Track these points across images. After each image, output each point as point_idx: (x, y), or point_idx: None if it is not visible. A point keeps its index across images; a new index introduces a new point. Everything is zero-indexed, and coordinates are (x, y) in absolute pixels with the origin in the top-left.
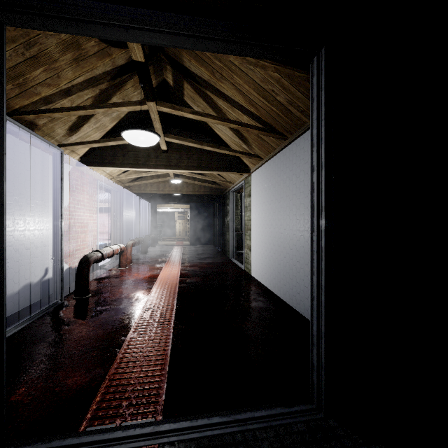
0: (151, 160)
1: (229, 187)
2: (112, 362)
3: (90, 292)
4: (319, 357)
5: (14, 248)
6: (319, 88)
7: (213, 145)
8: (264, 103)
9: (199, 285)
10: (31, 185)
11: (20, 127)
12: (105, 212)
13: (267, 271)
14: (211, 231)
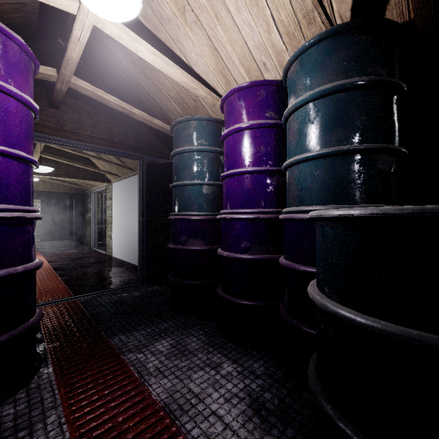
0: None
1: (91, 189)
2: None
3: None
4: (140, 266)
5: None
6: (140, 172)
7: (83, 164)
8: None
9: (71, 264)
10: None
11: None
12: None
13: (124, 249)
14: (68, 226)
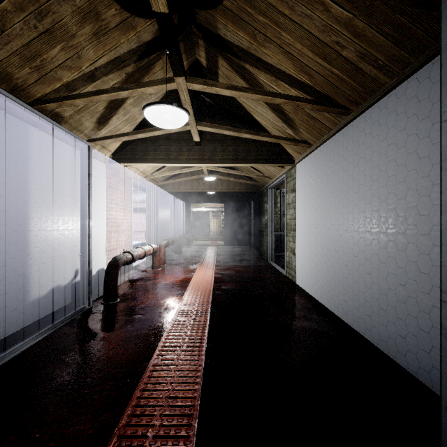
0: (183, 154)
1: (267, 183)
2: (126, 404)
3: (120, 296)
4: None
5: (41, 249)
6: None
7: (251, 132)
8: (321, 65)
9: (236, 294)
10: (60, 182)
11: (40, 116)
12: (143, 212)
13: (318, 280)
14: (246, 231)
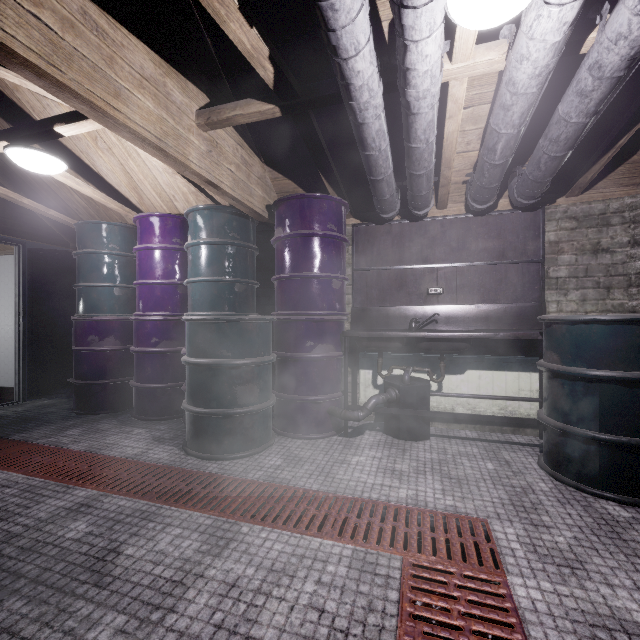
0: None
1: None
2: None
3: None
4: (20, 379)
5: None
6: (20, 261)
7: None
8: None
9: None
10: None
11: None
12: None
13: None
14: None
